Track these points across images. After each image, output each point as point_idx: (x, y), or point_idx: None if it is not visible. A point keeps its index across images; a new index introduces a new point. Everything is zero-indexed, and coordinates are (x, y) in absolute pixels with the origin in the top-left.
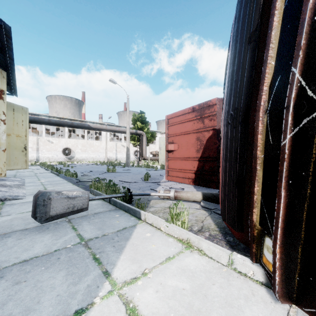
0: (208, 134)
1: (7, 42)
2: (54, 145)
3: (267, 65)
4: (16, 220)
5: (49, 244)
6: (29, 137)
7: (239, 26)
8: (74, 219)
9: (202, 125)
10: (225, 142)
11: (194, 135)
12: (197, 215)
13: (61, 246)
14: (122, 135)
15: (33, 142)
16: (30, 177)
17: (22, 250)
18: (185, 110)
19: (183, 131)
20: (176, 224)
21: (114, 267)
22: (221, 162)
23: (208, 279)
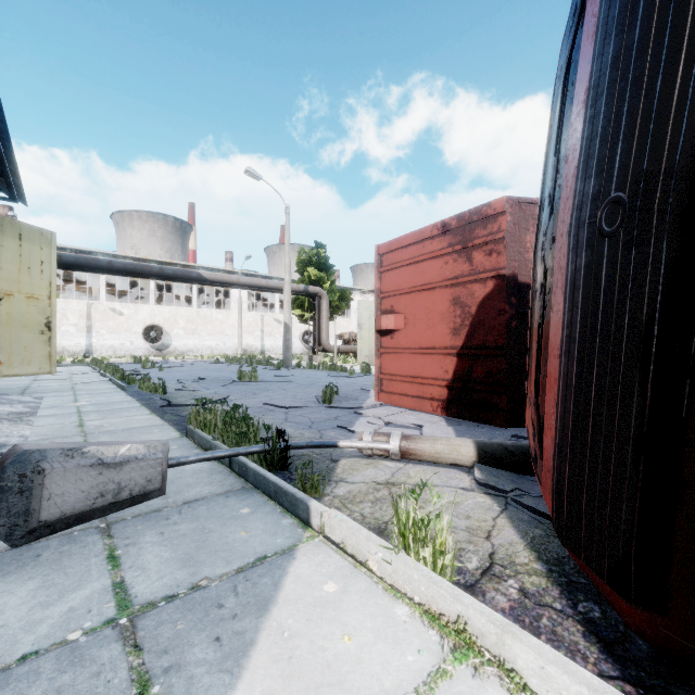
0: (483, 288)
1: None
2: (124, 320)
3: None
4: None
5: (15, 627)
6: (70, 302)
7: None
8: (122, 523)
9: (468, 266)
10: (583, 302)
11: (447, 292)
12: (470, 512)
13: (51, 637)
14: (276, 297)
15: (79, 313)
16: (57, 394)
17: None
18: (423, 231)
19: (418, 283)
20: (414, 555)
21: None
22: (553, 365)
23: None
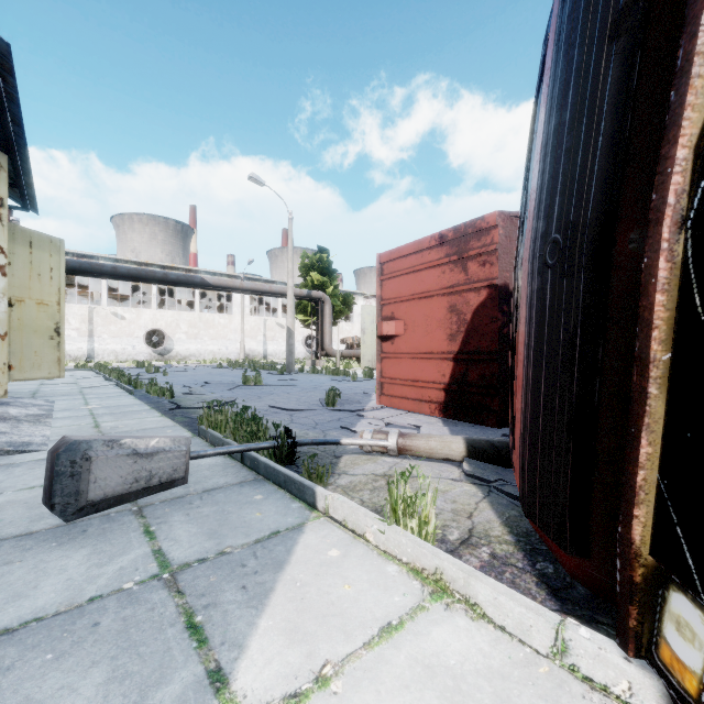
0: (477, 297)
1: (4, 82)
2: (126, 325)
3: (690, 82)
4: (10, 508)
5: (79, 580)
6: (72, 306)
7: (580, 0)
8: (152, 506)
9: (463, 276)
10: (535, 317)
11: (444, 300)
12: (456, 497)
13: (109, 586)
14: (279, 302)
15: (81, 317)
16: (67, 398)
17: (7, 597)
18: (422, 241)
19: (417, 291)
20: (404, 527)
21: (241, 655)
22: (520, 368)
23: (500, 703)
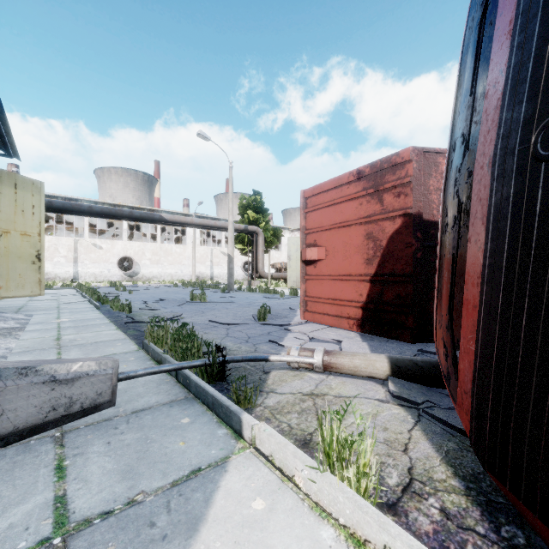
0: (392, 225)
1: None
2: (103, 253)
3: None
4: None
5: None
6: (61, 239)
7: None
8: (75, 432)
9: (379, 206)
10: (511, 230)
11: (361, 229)
12: (387, 423)
13: None
14: (222, 235)
15: (68, 247)
16: (44, 312)
17: None
18: (341, 177)
19: (337, 221)
20: (338, 472)
21: None
22: (471, 292)
23: None
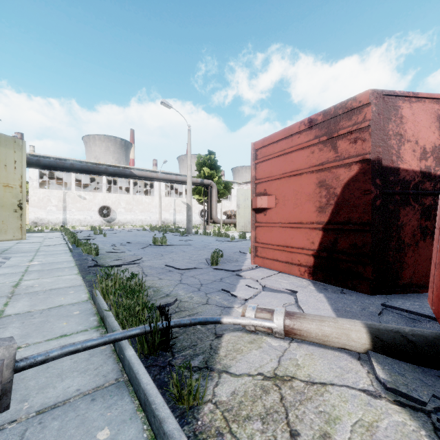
0: (348, 172)
1: None
2: (87, 203)
3: None
4: None
5: None
6: (53, 191)
7: None
8: None
9: (333, 154)
10: None
11: (313, 177)
12: None
13: None
14: (183, 188)
15: (58, 198)
16: (22, 255)
17: None
18: (292, 127)
19: (287, 170)
20: None
21: None
22: None
23: None
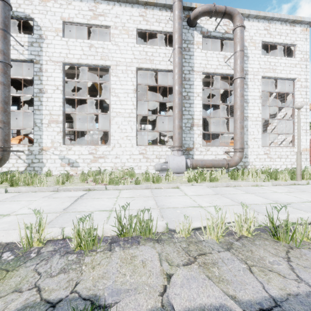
0: None
1: None
2: None
3: None
4: None
5: None
6: None
7: None
8: None
9: None
10: None
11: None
12: None
13: None
14: None
15: None
16: None
17: None
18: None
19: None
20: None
21: None
22: None
23: None
